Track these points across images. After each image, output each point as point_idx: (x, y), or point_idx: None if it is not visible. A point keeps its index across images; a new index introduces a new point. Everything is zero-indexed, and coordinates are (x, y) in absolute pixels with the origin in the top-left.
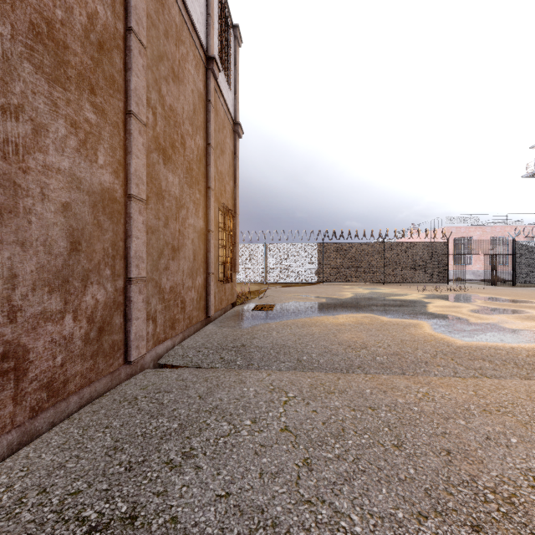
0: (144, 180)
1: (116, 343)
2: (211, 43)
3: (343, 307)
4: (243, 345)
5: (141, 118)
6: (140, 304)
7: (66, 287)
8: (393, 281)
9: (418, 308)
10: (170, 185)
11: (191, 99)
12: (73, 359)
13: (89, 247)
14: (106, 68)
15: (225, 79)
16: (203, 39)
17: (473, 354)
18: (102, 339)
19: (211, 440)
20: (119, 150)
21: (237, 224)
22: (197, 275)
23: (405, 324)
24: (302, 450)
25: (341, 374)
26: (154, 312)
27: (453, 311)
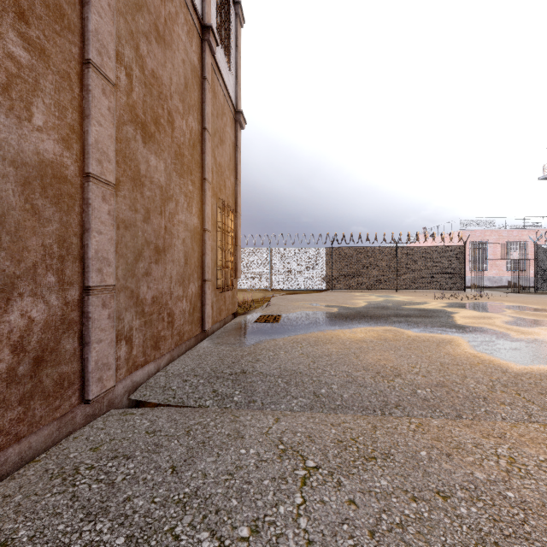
0: (110, 157)
1: (66, 377)
2: (208, 11)
3: (359, 318)
4: (243, 371)
5: (106, 73)
6: (105, 322)
7: None
8: (406, 288)
9: (444, 320)
10: (153, 170)
11: (182, 70)
12: None
13: (15, 243)
14: None
15: (225, 59)
16: (197, 4)
17: (541, 386)
18: (40, 374)
19: None
20: (71, 111)
21: (239, 225)
22: (190, 282)
23: (437, 341)
24: None
25: (375, 417)
26: (128, 329)
27: (486, 323)
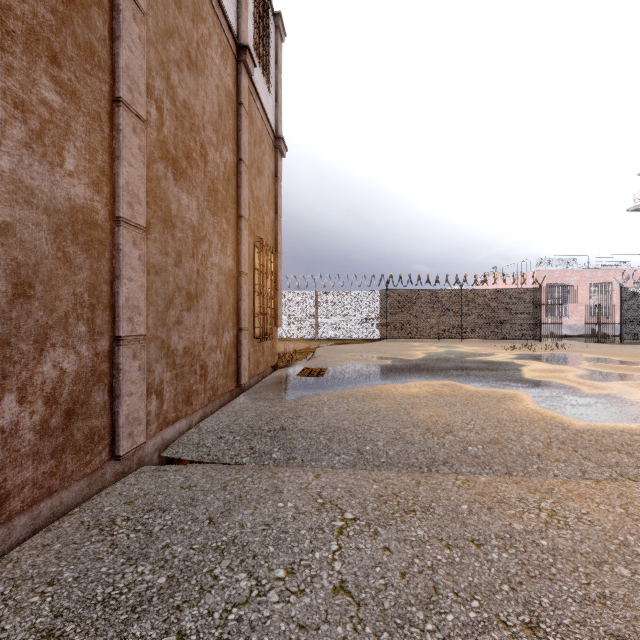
0: (141, 199)
1: (97, 432)
2: (244, 29)
3: (415, 371)
4: (283, 428)
5: (137, 110)
6: (135, 374)
7: (5, 353)
8: (473, 337)
9: (510, 373)
10: (185, 209)
11: (216, 97)
12: (18, 462)
13: (47, 292)
14: (79, 31)
15: (263, 80)
16: (233, 22)
17: (602, 442)
18: (72, 427)
19: (215, 613)
20: (101, 152)
21: (280, 265)
22: (224, 331)
23: (498, 396)
24: (369, 637)
25: (420, 474)
26: (159, 383)
27: (556, 377)
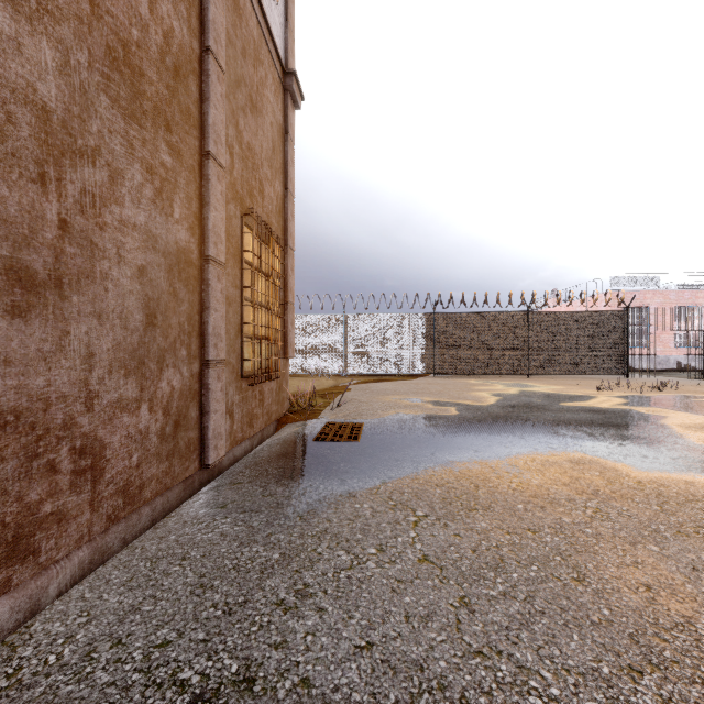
0: None
1: None
2: None
3: (503, 429)
4: (246, 676)
5: None
6: None
7: None
8: (542, 372)
9: (660, 434)
10: None
11: None
12: None
13: None
14: None
15: None
16: None
17: None
18: None
19: None
20: None
21: (291, 268)
22: (165, 366)
23: None
24: None
25: None
26: None
27: None
